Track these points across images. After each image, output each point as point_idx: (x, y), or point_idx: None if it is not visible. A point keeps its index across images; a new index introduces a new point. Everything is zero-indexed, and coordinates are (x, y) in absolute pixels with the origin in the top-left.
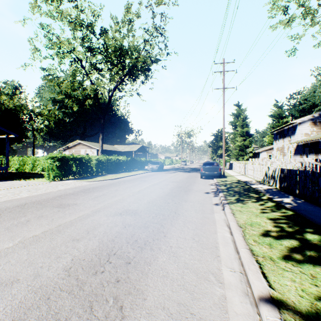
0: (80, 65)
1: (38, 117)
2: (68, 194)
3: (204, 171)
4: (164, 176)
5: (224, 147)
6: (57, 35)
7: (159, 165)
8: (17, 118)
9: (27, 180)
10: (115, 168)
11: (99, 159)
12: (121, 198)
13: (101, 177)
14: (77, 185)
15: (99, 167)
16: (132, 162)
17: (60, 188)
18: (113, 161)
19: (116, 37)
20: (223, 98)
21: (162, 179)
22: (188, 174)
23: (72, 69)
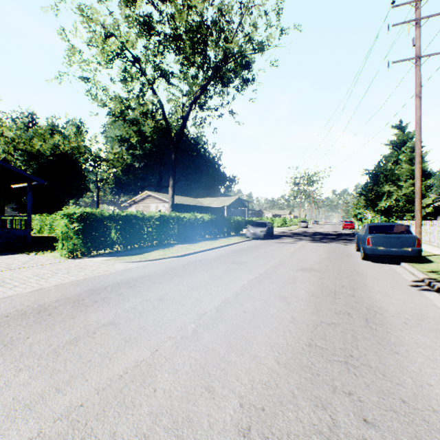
0: (138, 68)
1: (102, 163)
2: (29, 311)
3: (375, 244)
4: (278, 250)
5: (394, 195)
6: (104, 23)
7: (266, 228)
8: (76, 165)
9: (38, 254)
10: (190, 234)
11: (162, 217)
12: (147, 356)
13: (159, 252)
14: (96, 272)
15: (161, 231)
16: (220, 222)
17: (47, 283)
18: (187, 222)
19: (190, 1)
20: (416, 80)
21: (275, 259)
22: (325, 246)
23: (122, 70)
